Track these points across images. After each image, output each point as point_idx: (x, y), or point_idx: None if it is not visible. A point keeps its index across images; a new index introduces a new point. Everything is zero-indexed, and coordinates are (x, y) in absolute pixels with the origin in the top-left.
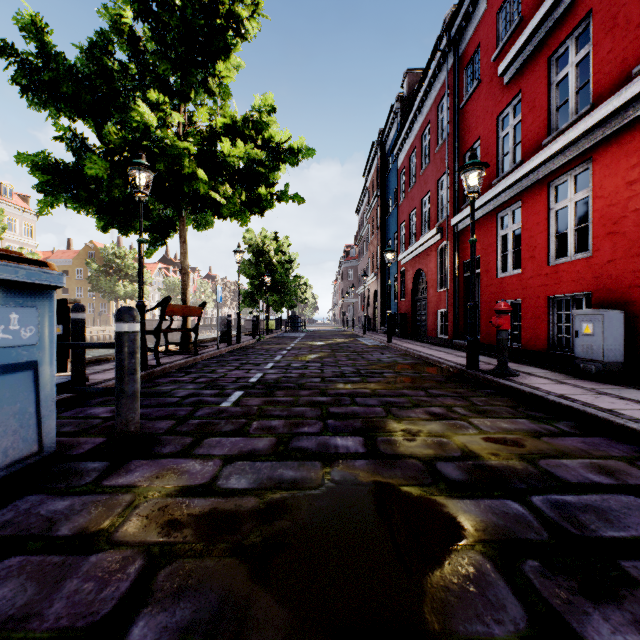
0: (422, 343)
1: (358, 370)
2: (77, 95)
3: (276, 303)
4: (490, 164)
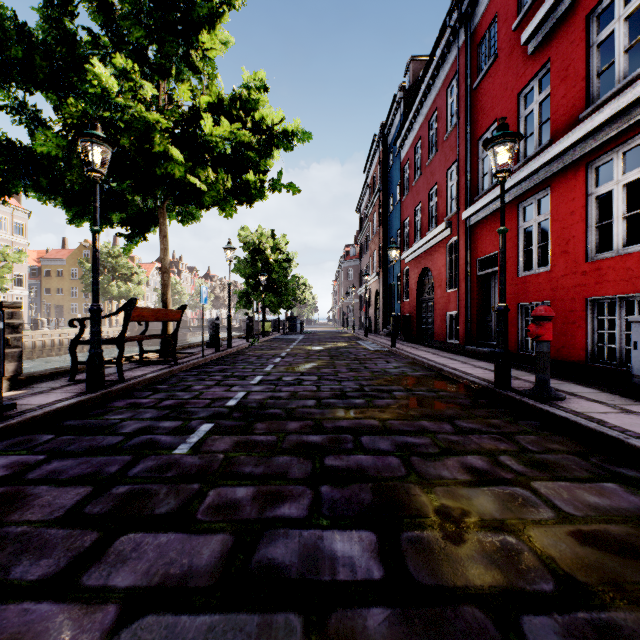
0: (429, 348)
1: (361, 387)
2: (31, 62)
3: (273, 304)
4: None
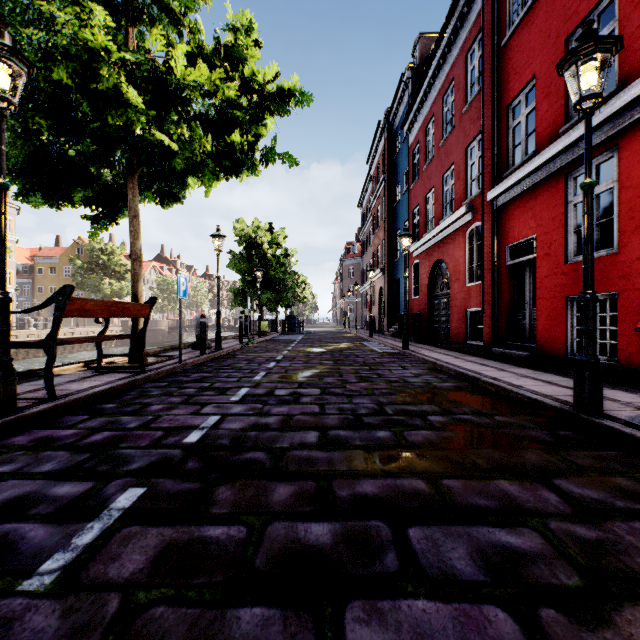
0: (447, 350)
1: (381, 406)
2: None
3: (270, 302)
4: (554, 107)
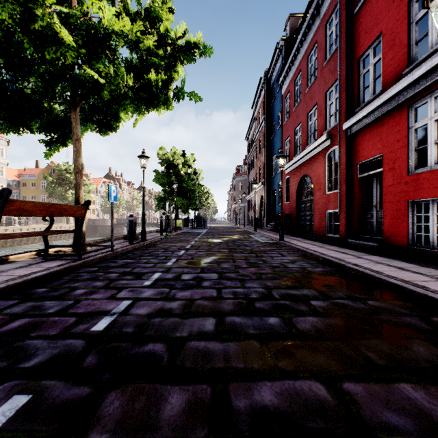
0: (312, 241)
1: (268, 290)
2: None
3: (183, 206)
4: (398, 55)
